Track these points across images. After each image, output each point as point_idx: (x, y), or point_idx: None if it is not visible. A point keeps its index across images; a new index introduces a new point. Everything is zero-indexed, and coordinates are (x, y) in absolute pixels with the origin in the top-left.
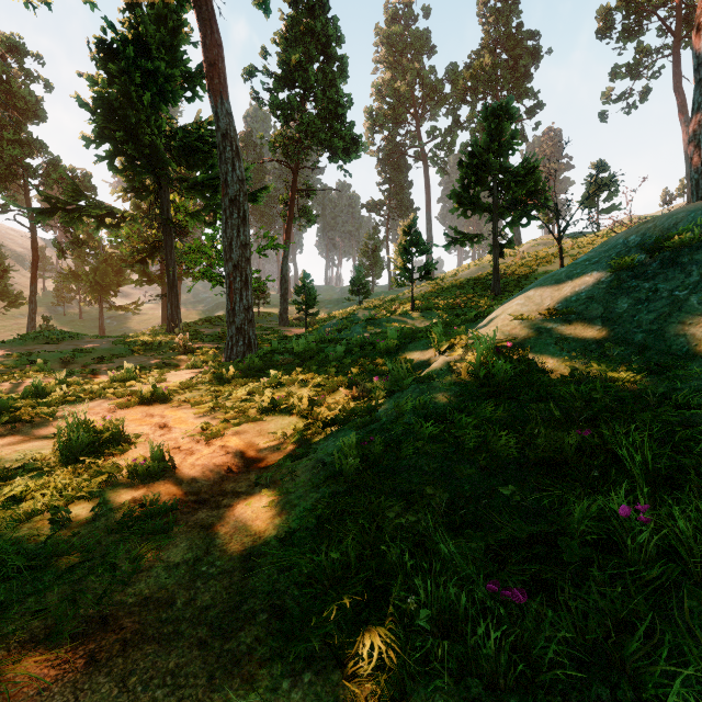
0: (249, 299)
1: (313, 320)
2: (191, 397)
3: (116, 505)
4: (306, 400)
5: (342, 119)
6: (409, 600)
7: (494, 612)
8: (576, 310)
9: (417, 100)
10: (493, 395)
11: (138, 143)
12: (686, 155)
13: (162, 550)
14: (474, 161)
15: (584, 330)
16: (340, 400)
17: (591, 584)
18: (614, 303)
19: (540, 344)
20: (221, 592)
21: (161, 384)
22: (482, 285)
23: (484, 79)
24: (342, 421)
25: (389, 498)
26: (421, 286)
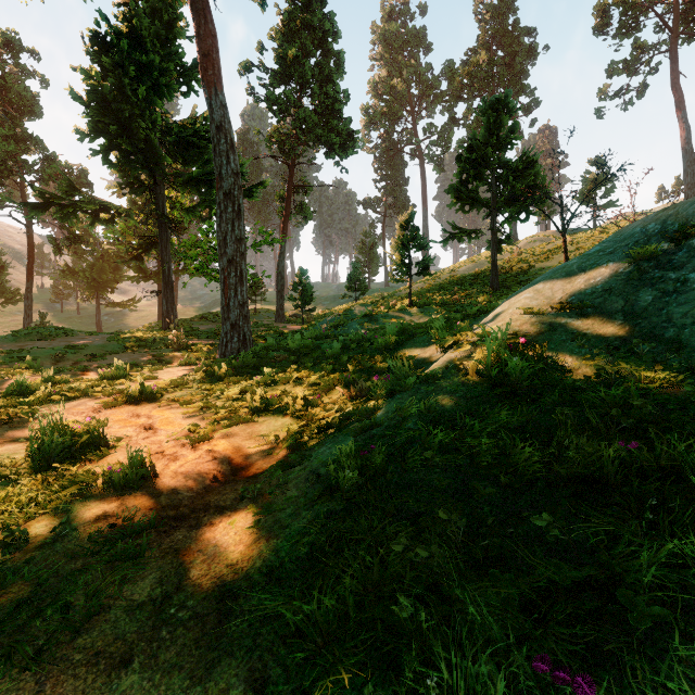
0: (244, 295)
1: (309, 317)
2: (181, 396)
3: (84, 521)
4: (301, 400)
5: (339, 114)
6: (429, 680)
7: (539, 692)
8: (592, 304)
9: (413, 97)
10: (507, 397)
11: (132, 137)
12: (683, 151)
13: (127, 582)
14: (472, 155)
15: (603, 325)
16: (337, 400)
17: (675, 661)
18: (636, 295)
19: (555, 341)
20: (189, 647)
21: (152, 382)
22: (479, 281)
23: (480, 76)
24: (339, 425)
25: (395, 522)
26: (418, 283)
